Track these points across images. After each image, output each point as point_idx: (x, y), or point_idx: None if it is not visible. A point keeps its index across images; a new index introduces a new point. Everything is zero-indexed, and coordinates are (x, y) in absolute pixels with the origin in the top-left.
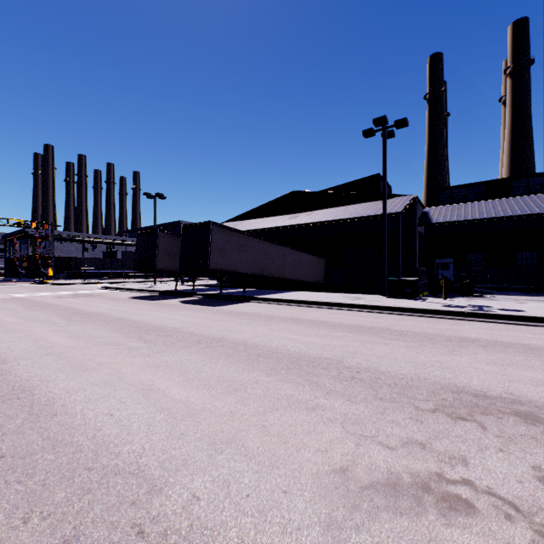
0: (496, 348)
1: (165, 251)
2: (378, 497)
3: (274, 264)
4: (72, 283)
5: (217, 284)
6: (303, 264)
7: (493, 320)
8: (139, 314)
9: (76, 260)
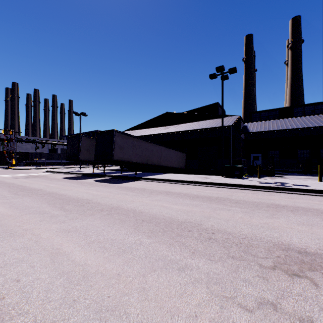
0: (300, 212)
1: (85, 148)
2: None
3: (154, 157)
4: (27, 168)
5: (119, 169)
6: (173, 157)
7: (291, 192)
8: (65, 190)
9: (31, 154)
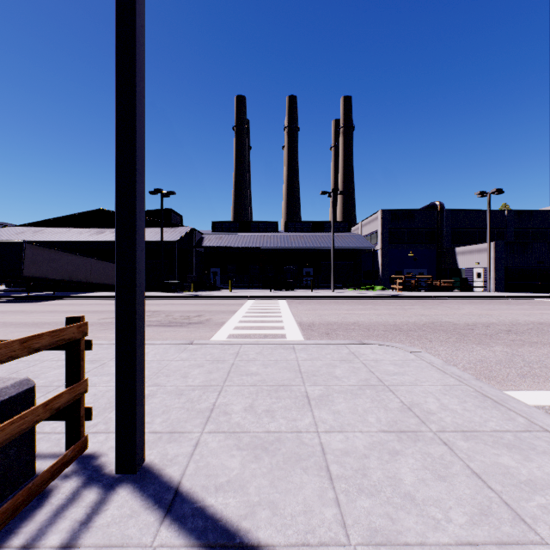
0: (177, 305)
1: None
2: (110, 318)
3: (81, 272)
4: None
5: (9, 289)
6: (109, 271)
7: (195, 298)
8: None
9: None
